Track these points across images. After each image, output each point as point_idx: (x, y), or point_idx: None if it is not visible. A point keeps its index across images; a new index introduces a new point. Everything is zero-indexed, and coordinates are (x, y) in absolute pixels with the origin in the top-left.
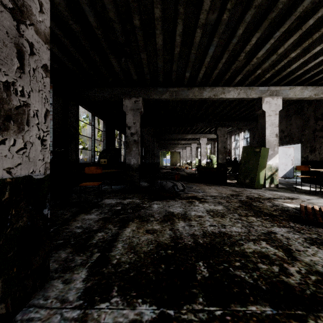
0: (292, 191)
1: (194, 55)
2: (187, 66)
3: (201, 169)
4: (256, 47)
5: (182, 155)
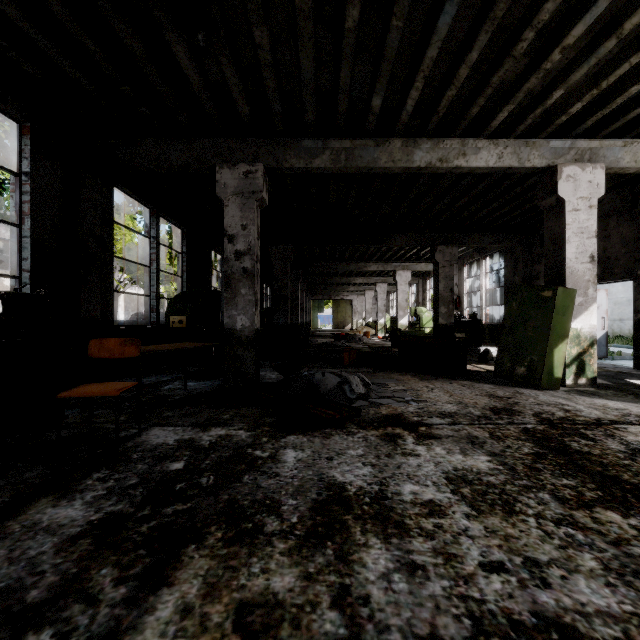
0: (639, 397)
1: (397, 37)
2: (377, 75)
3: (404, 339)
4: (565, 13)
5: (356, 308)
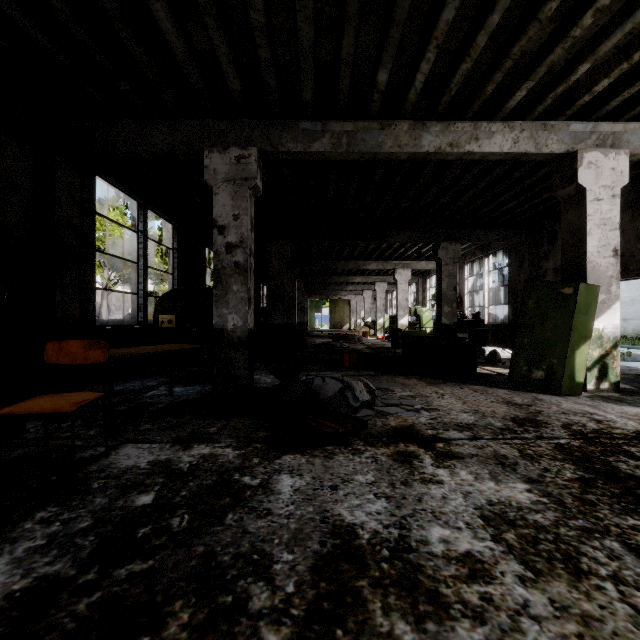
0: None
1: None
2: (384, 44)
3: (408, 340)
4: None
5: (354, 308)
